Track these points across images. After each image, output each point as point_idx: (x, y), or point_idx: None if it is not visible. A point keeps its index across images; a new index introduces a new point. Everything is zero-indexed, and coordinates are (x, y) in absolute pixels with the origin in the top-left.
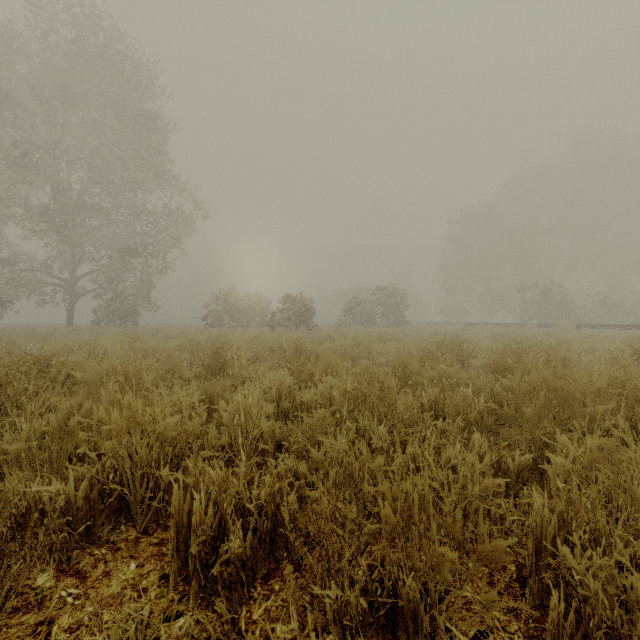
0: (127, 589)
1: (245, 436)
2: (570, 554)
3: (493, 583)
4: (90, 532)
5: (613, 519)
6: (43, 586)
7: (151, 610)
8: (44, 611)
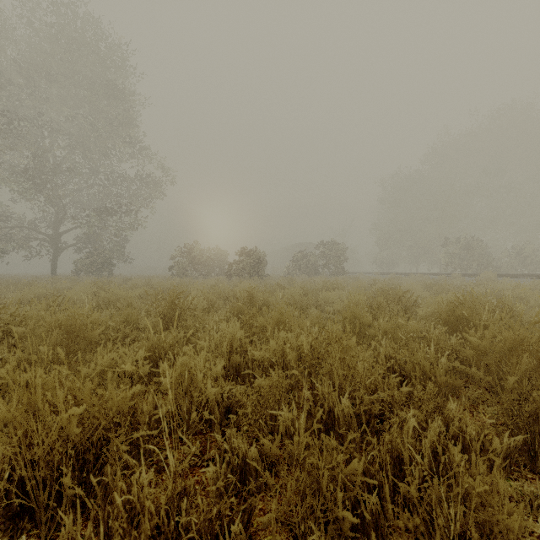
0: None
1: (190, 401)
2: None
3: None
4: None
5: None
6: None
7: None
8: None
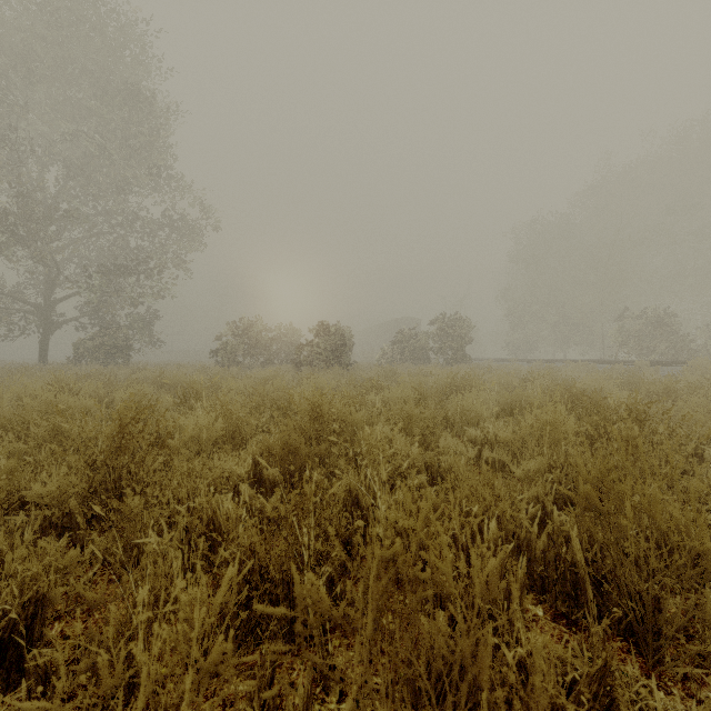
0: None
1: None
2: None
3: None
4: None
5: None
6: None
7: None
8: None
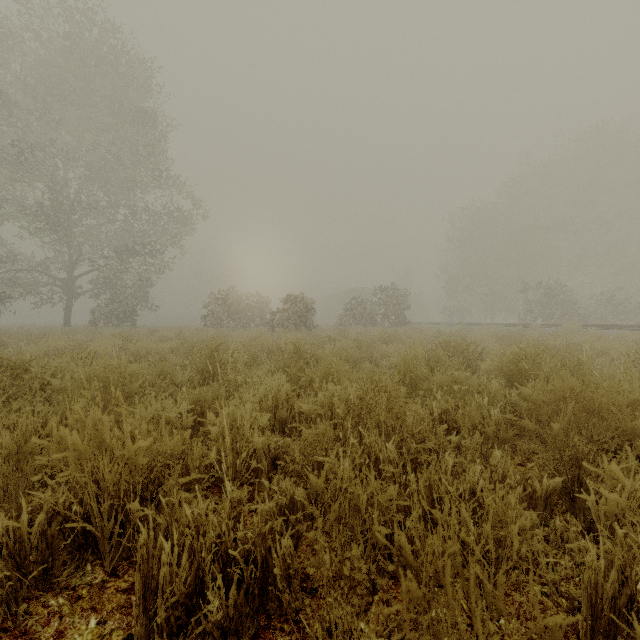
0: None
1: (237, 452)
2: None
3: None
4: (47, 575)
5: None
6: None
7: None
8: None
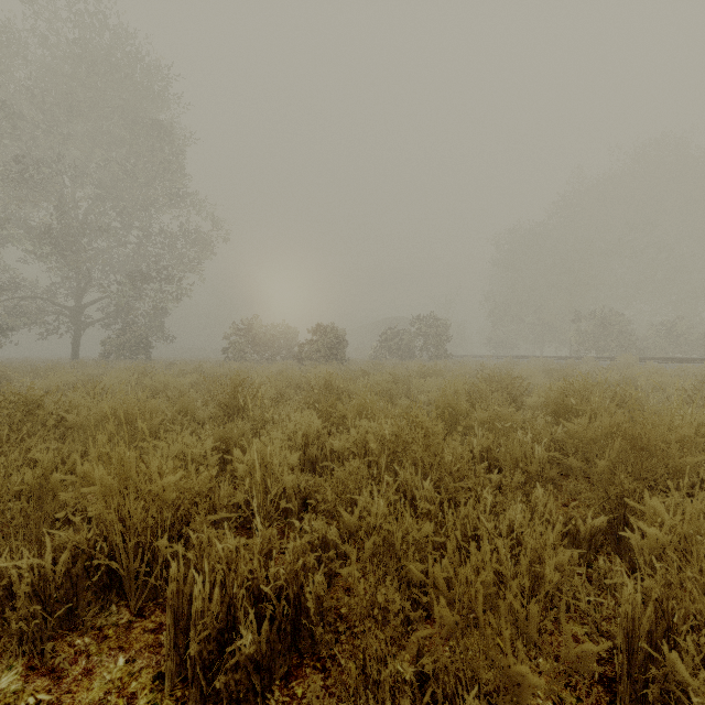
0: (111, 694)
1: (265, 491)
2: (682, 664)
3: (571, 686)
4: (72, 615)
5: None
6: (6, 690)
7: None
8: None
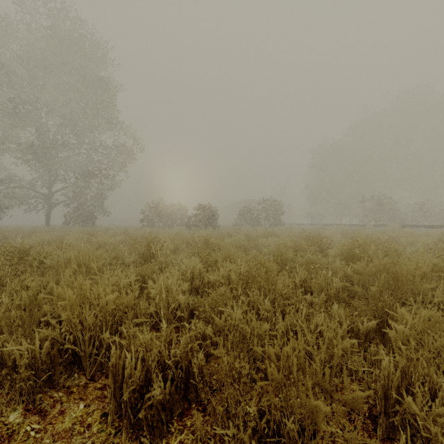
0: (76, 425)
1: (167, 306)
2: (414, 403)
3: (351, 420)
4: (51, 379)
5: (440, 371)
6: (13, 422)
7: (93, 442)
8: (12, 443)
